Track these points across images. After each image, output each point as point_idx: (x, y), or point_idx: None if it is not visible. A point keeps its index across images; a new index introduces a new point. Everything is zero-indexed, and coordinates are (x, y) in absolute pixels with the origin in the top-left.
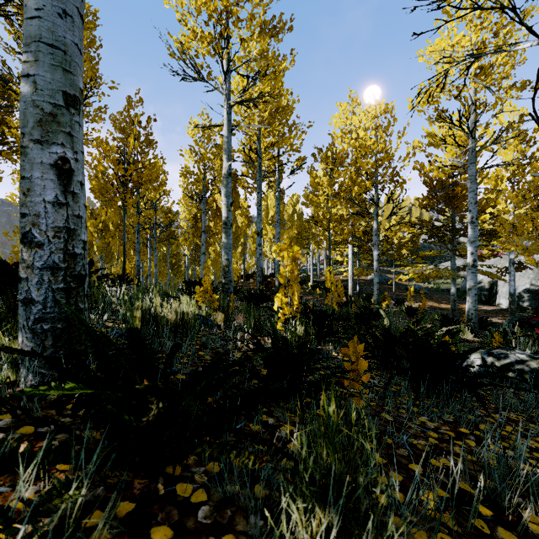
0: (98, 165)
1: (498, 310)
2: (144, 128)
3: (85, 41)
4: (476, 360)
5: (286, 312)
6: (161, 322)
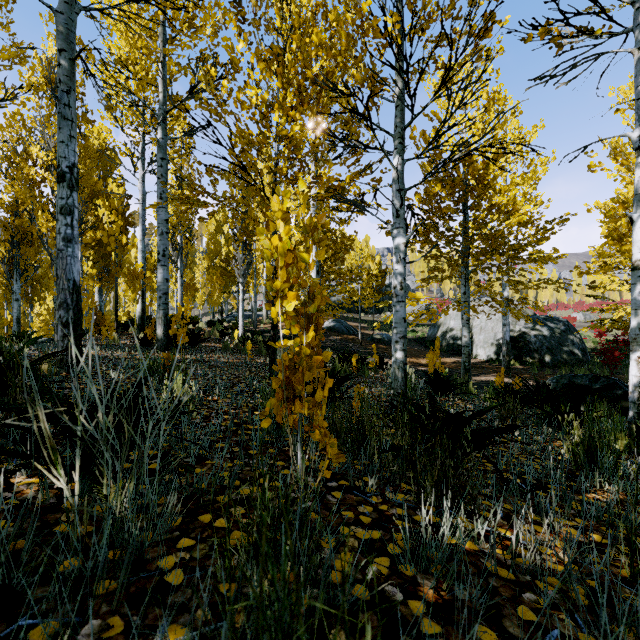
0: None
1: (480, 363)
2: None
3: None
4: None
5: None
6: None
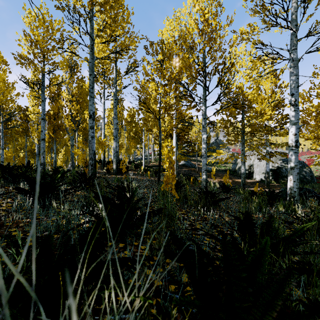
0: None
1: (256, 182)
2: None
3: None
4: None
5: None
6: None
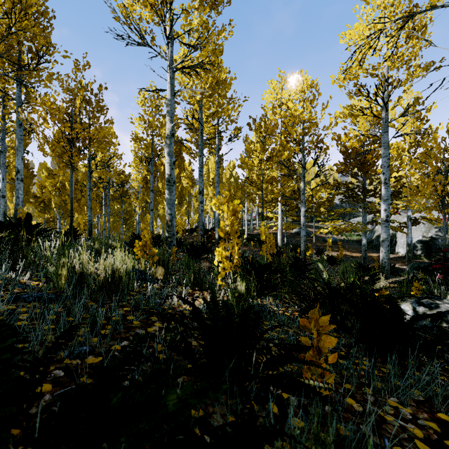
0: (43, 122)
1: (397, 257)
2: (95, 95)
3: (35, 8)
4: (407, 309)
5: (226, 267)
6: (88, 281)
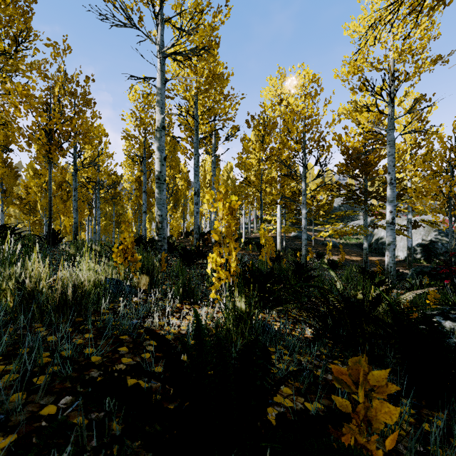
0: (14, 111)
1: (397, 261)
2: (81, 87)
3: None
4: None
5: (222, 277)
6: (39, 299)
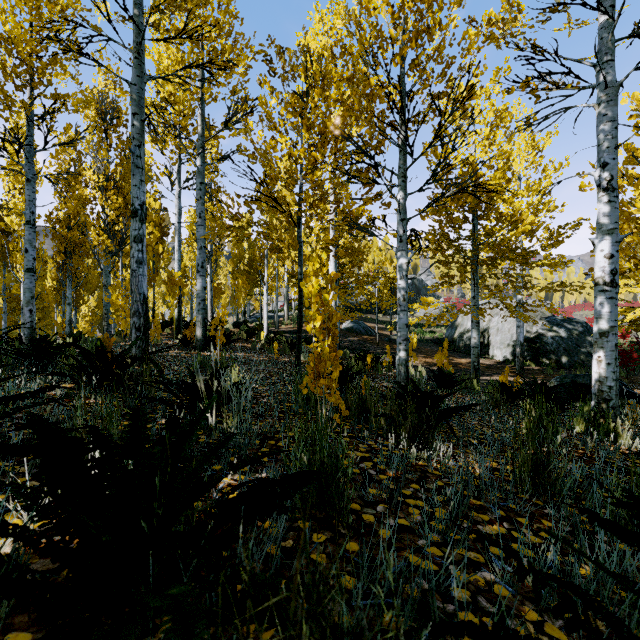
0: None
1: (496, 363)
2: None
3: None
4: None
5: None
6: None
